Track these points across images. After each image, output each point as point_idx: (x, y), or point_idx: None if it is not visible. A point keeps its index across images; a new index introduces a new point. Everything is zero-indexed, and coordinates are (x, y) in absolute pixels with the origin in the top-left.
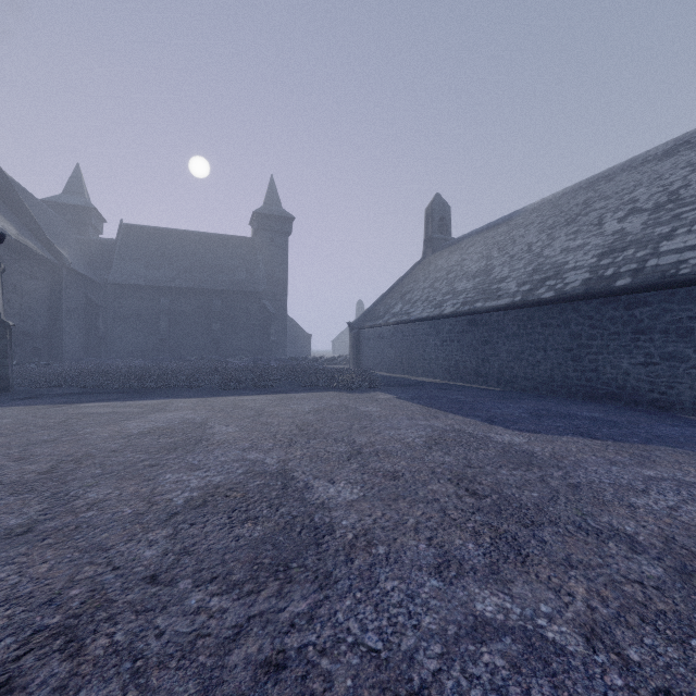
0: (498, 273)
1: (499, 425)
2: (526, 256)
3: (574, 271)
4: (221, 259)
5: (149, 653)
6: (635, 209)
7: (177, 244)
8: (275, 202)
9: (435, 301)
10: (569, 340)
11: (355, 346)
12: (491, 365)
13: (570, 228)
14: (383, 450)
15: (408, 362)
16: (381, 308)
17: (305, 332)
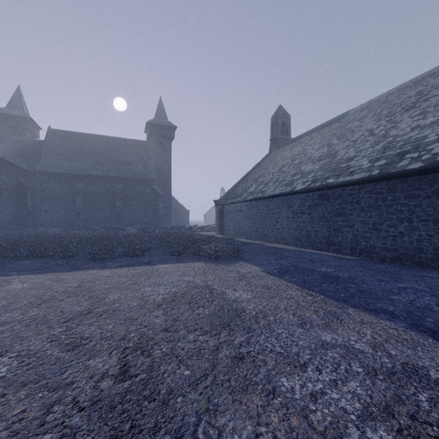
0: (344, 154)
1: None
2: (371, 138)
3: None
4: (123, 155)
5: None
6: None
7: (91, 144)
8: (163, 116)
9: (285, 181)
10: None
11: (219, 218)
12: (344, 235)
13: (412, 112)
14: None
15: (262, 231)
16: (239, 189)
17: (184, 208)
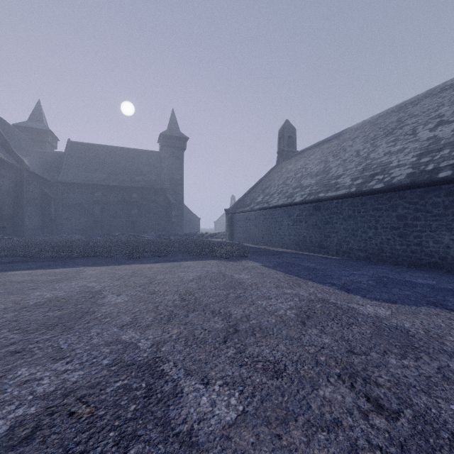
0: (335, 172)
1: (356, 294)
2: (356, 159)
3: (398, 168)
4: (137, 166)
5: None
6: (443, 121)
7: (107, 155)
8: (175, 127)
9: (287, 193)
10: (396, 221)
11: (229, 225)
12: (331, 240)
13: (389, 138)
14: (258, 327)
15: (268, 237)
16: (248, 199)
17: (195, 216)
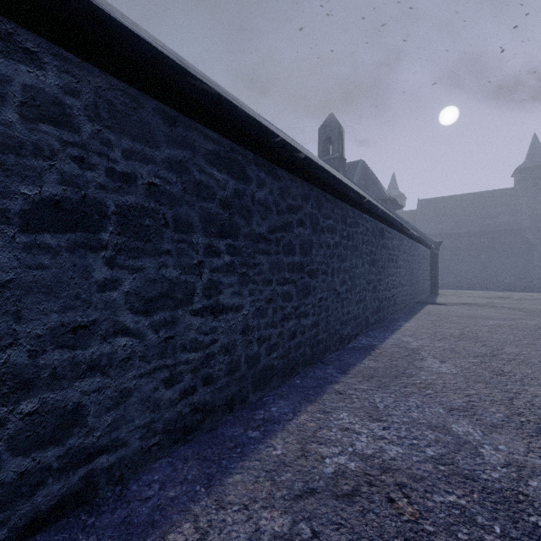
0: None
1: None
2: None
3: None
4: (486, 209)
5: (519, 305)
6: None
7: (453, 205)
8: (538, 154)
9: None
10: None
11: None
12: None
13: None
14: None
15: None
16: None
17: None
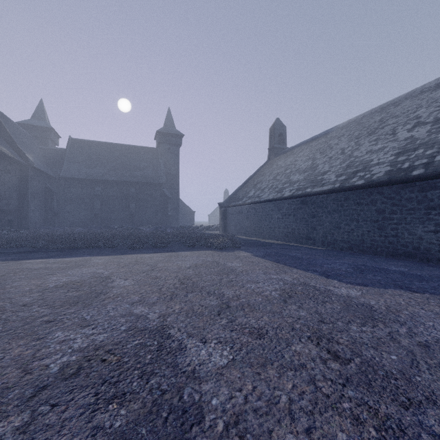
0: (321, 168)
1: (334, 279)
2: (341, 156)
3: (378, 165)
4: (135, 161)
5: None
6: (420, 122)
7: (107, 151)
8: (171, 125)
9: (277, 188)
10: (375, 214)
11: (223, 218)
12: (317, 232)
13: (371, 137)
14: (247, 304)
15: (259, 229)
16: (240, 193)
17: (190, 209)
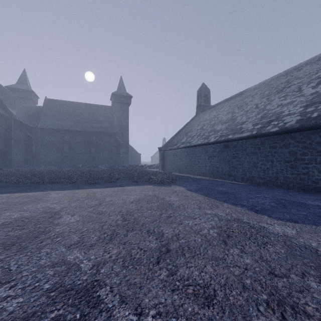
0: (240, 120)
1: (263, 214)
2: (256, 110)
3: (289, 116)
4: (95, 116)
5: None
6: None
7: (74, 108)
8: (123, 89)
9: (204, 136)
10: (288, 156)
11: (162, 159)
12: (237, 170)
13: (280, 94)
14: (187, 246)
15: (190, 168)
16: (175, 140)
17: (137, 152)
